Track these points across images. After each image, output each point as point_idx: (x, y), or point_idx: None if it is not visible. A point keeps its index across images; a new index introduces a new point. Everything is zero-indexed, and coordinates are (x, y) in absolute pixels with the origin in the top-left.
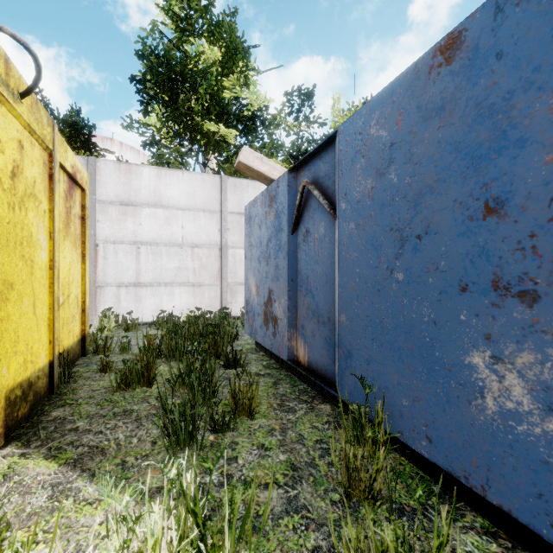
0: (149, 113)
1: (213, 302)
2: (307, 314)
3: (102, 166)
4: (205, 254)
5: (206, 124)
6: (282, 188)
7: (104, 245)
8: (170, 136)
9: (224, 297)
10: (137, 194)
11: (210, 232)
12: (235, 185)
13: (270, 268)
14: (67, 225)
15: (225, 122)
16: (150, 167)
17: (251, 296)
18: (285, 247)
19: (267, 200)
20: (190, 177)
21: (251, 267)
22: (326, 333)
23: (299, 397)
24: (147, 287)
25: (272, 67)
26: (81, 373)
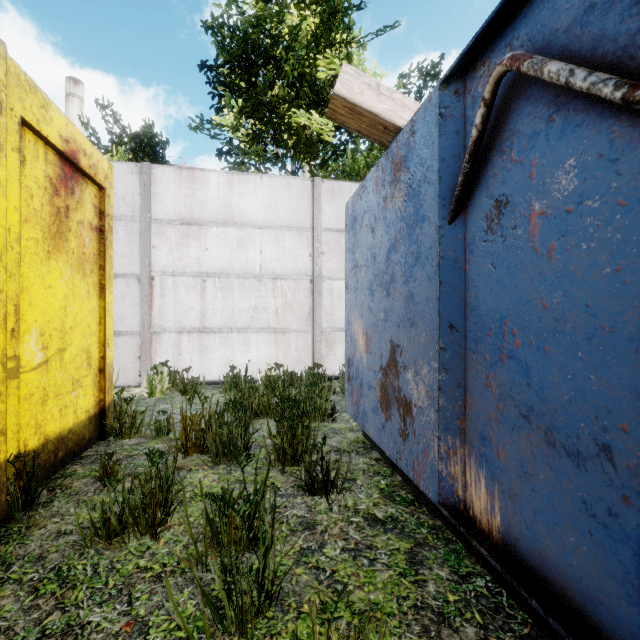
0: (222, 108)
1: (302, 356)
2: (499, 413)
3: (158, 174)
4: (291, 288)
5: (294, 116)
6: (425, 130)
7: (162, 278)
8: (249, 138)
9: (316, 349)
10: (202, 209)
11: (298, 258)
12: (332, 190)
13: (393, 302)
14: (59, 236)
15: (320, 112)
16: (219, 171)
17: (357, 353)
18: (432, 254)
19: (387, 172)
20: (271, 183)
21: (355, 303)
22: (587, 489)
23: (486, 634)
24: (214, 333)
25: (384, 26)
26: (73, 480)
